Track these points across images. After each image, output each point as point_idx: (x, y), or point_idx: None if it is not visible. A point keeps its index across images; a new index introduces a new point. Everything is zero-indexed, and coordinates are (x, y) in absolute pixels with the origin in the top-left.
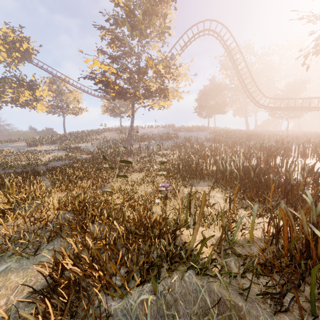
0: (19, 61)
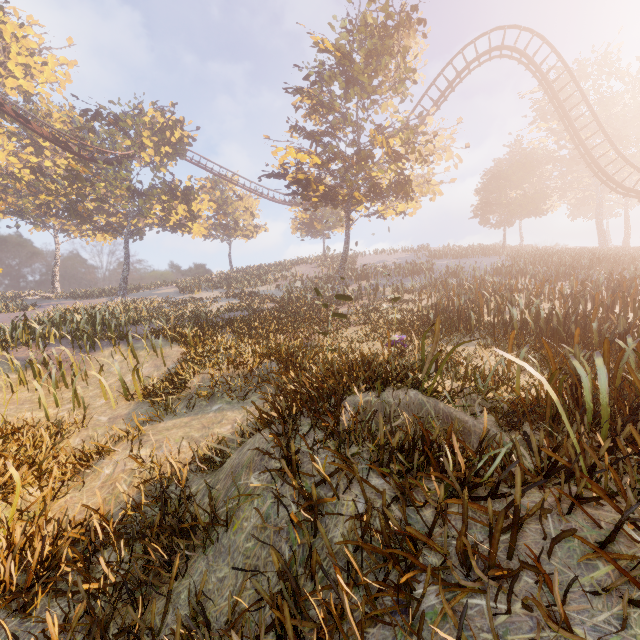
0: (169, 159)
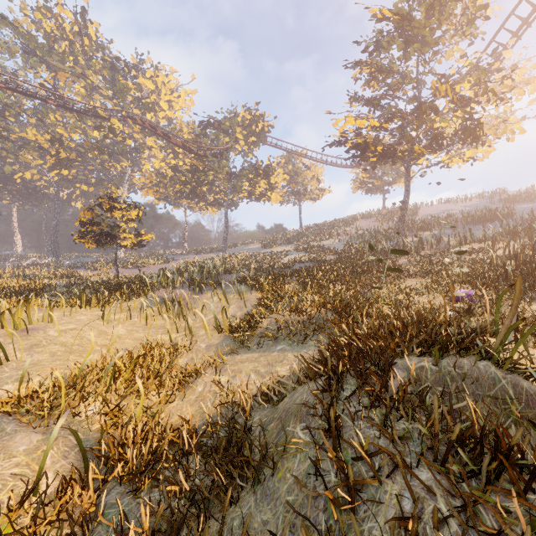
0: (254, 146)
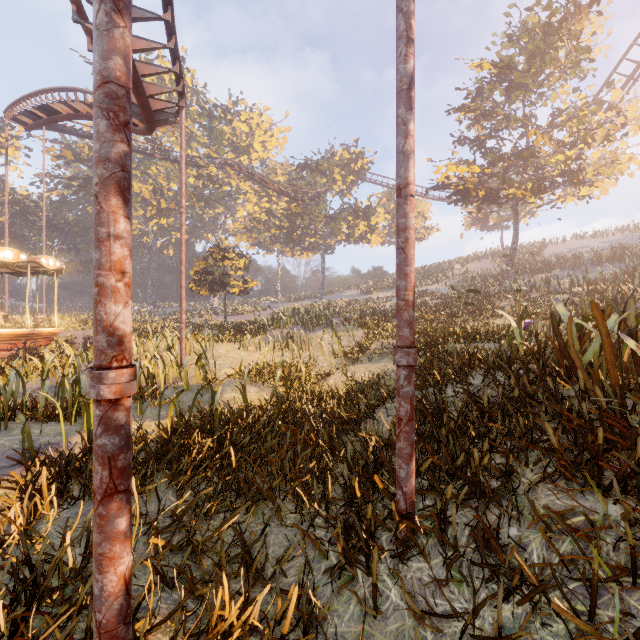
0: (353, 186)
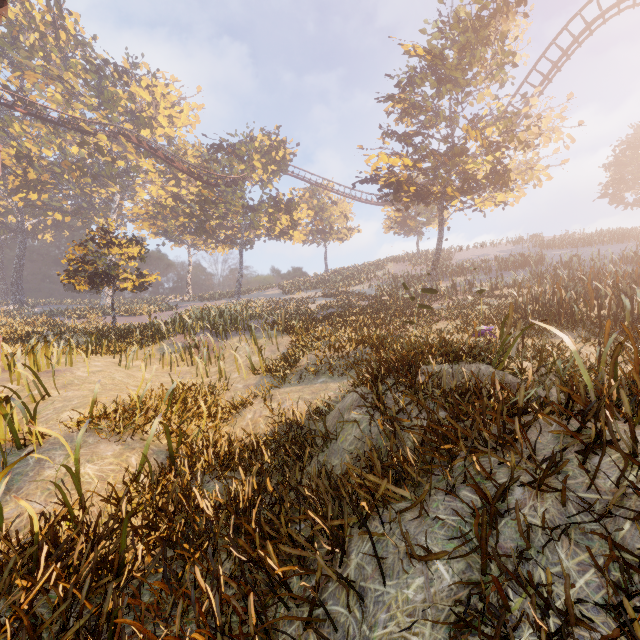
0: (274, 176)
